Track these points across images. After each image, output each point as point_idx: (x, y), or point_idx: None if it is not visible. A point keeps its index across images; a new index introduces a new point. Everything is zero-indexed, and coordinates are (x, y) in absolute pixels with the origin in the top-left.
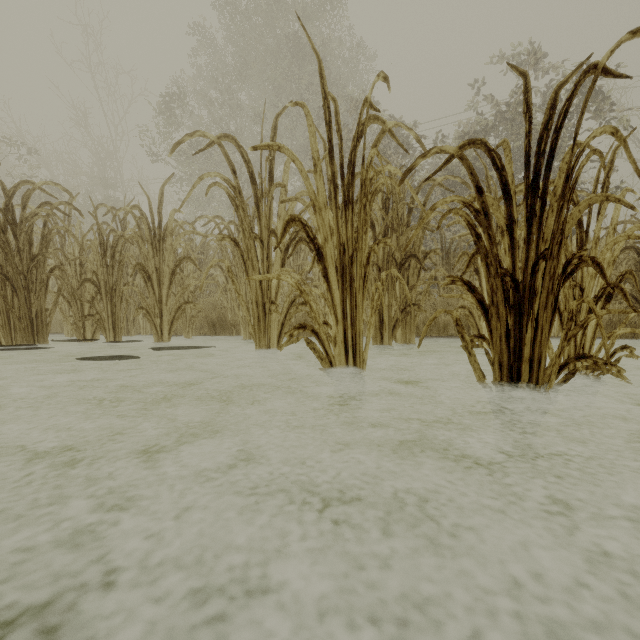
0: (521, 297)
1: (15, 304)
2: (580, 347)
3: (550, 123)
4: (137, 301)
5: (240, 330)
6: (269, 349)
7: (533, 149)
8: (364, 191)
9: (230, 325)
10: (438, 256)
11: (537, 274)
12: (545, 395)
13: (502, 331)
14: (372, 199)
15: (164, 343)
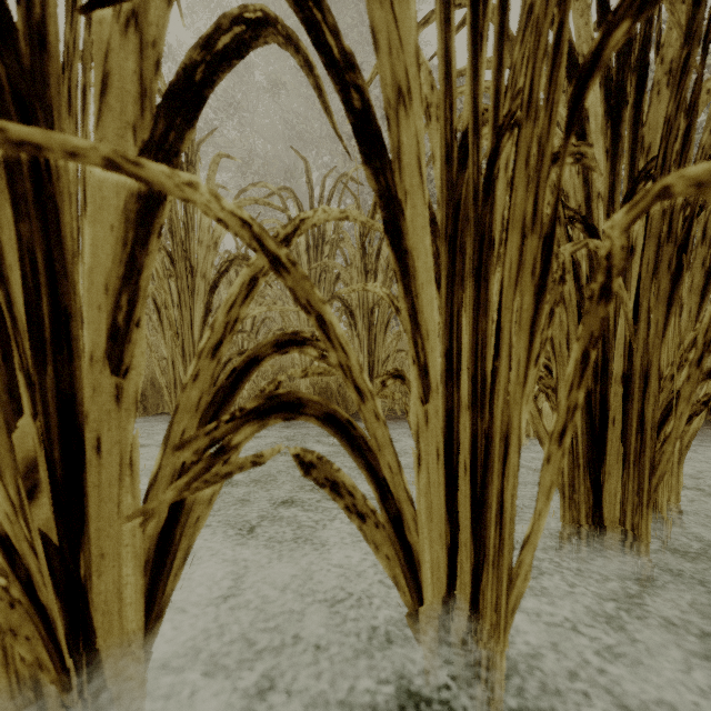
0: None
1: None
2: None
3: None
4: None
5: None
6: (81, 648)
7: None
8: None
9: None
10: None
11: None
12: None
13: None
14: None
15: None
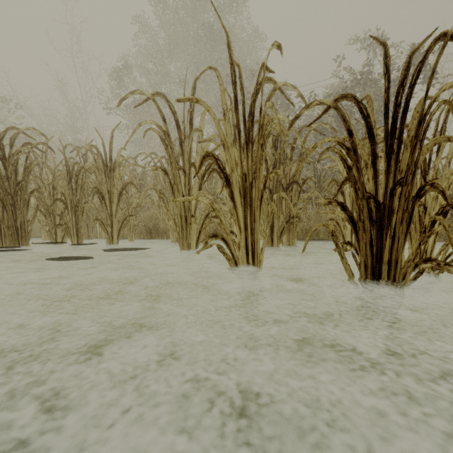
0: (382, 214)
1: (5, 217)
2: (424, 251)
3: (405, 81)
4: (95, 214)
5: (169, 235)
6: (190, 250)
7: (379, 105)
8: (261, 133)
9: (162, 231)
10: (312, 181)
11: (395, 197)
12: (401, 290)
13: (367, 240)
14: (266, 140)
15: (114, 245)
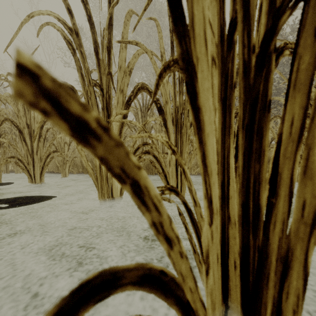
0: None
1: None
2: None
3: None
4: None
5: None
6: (112, 197)
7: (288, 57)
8: None
9: None
10: None
11: None
12: None
13: None
14: None
15: (36, 183)
